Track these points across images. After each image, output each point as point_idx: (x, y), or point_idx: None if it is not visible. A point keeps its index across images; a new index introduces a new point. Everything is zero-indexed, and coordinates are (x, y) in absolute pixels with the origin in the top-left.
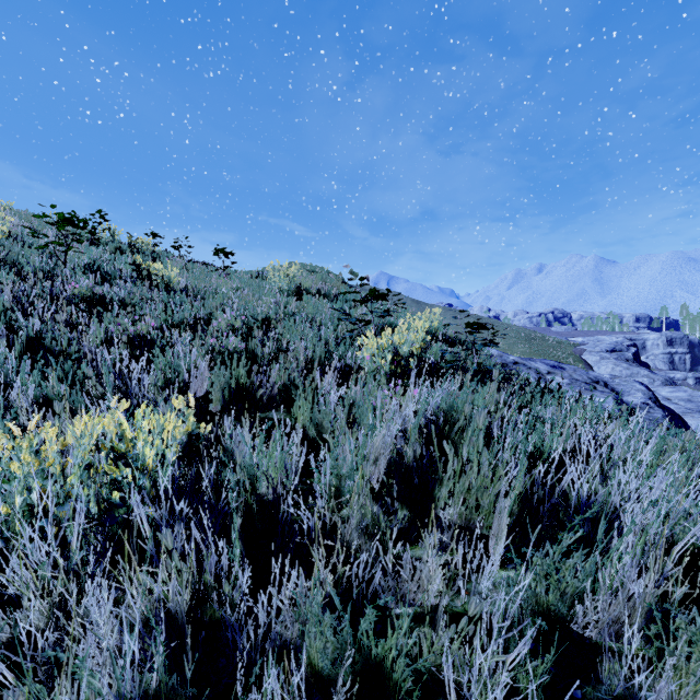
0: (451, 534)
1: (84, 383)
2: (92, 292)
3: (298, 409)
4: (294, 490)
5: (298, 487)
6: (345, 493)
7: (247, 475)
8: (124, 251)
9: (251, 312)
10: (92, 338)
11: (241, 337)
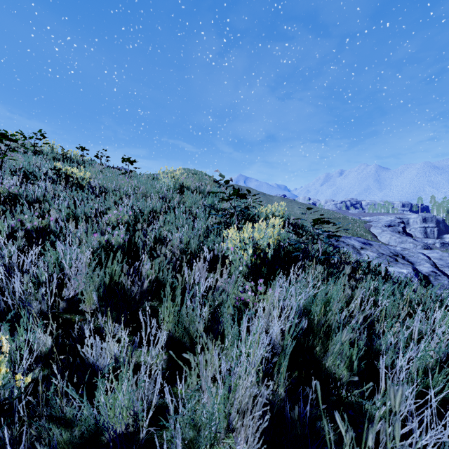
0: None
1: None
2: (8, 191)
3: (164, 310)
4: (154, 407)
5: (158, 401)
6: (204, 445)
7: (86, 424)
8: (55, 159)
9: (141, 206)
10: None
11: (124, 231)
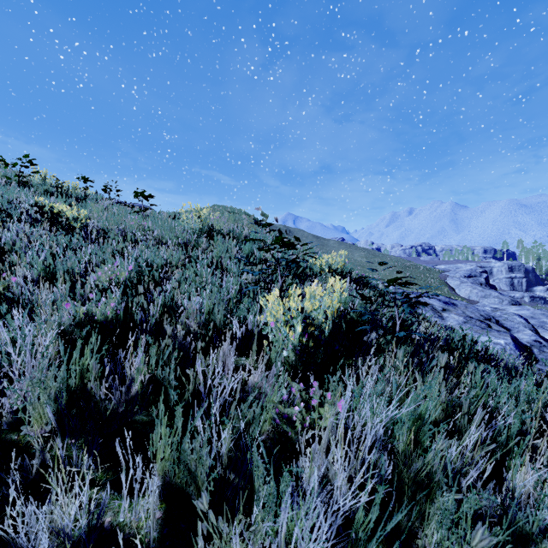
0: None
1: None
2: None
3: (156, 438)
4: None
5: None
6: None
7: None
8: (45, 192)
9: (152, 256)
10: None
11: (116, 297)
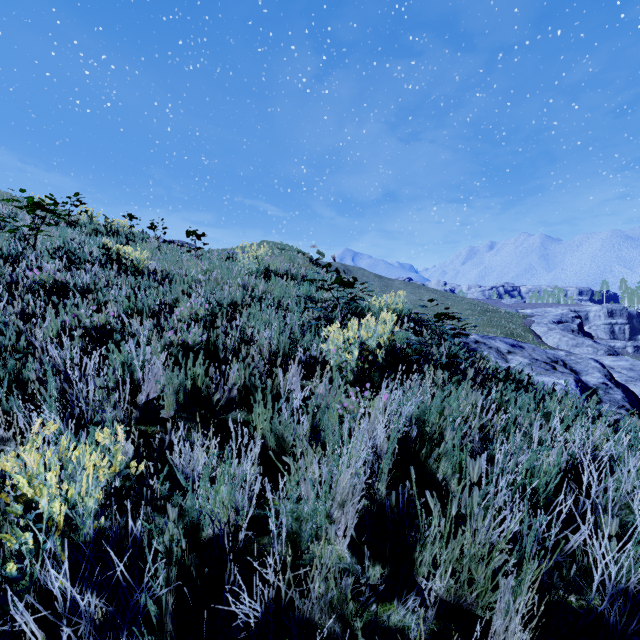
0: (435, 608)
1: (30, 383)
2: (54, 279)
3: (256, 417)
4: (250, 517)
5: (254, 512)
6: (305, 539)
7: (190, 517)
8: (98, 233)
9: (217, 296)
10: (45, 330)
11: (202, 328)
